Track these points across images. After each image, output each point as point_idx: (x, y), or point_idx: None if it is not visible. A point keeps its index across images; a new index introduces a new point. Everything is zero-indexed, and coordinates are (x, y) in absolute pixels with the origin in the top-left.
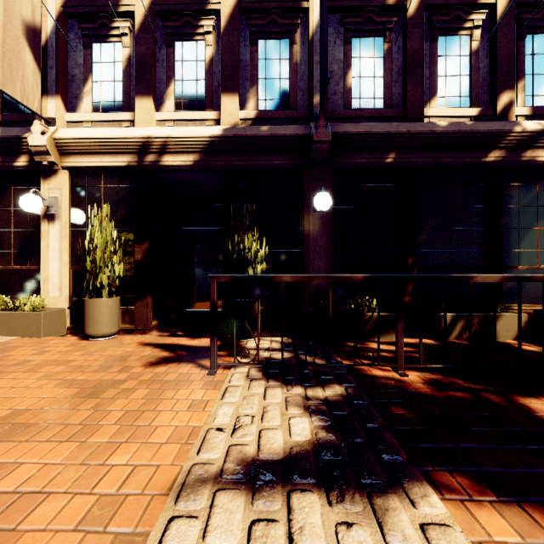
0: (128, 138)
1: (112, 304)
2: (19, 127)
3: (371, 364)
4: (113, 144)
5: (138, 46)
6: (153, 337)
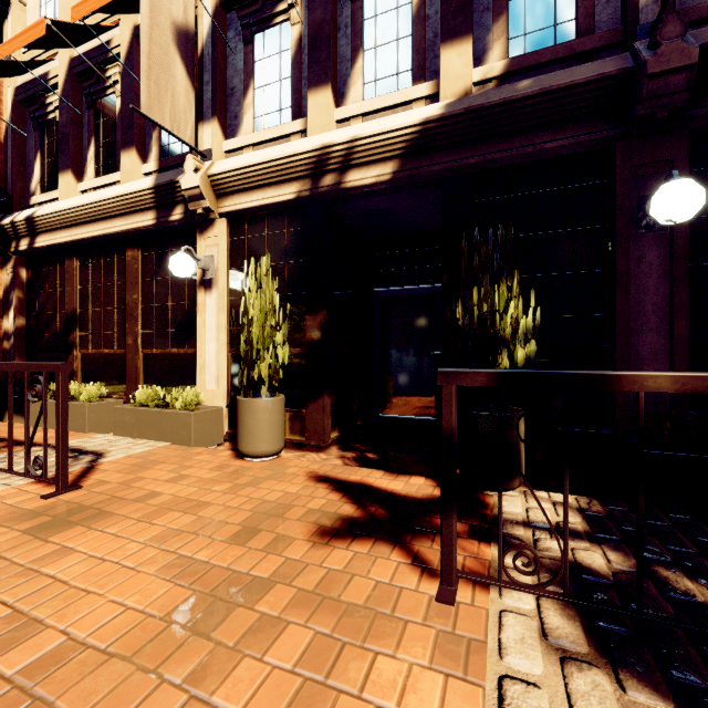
0: (297, 154)
1: (273, 408)
2: (174, 170)
3: None
4: (278, 168)
5: (310, 13)
6: (330, 464)
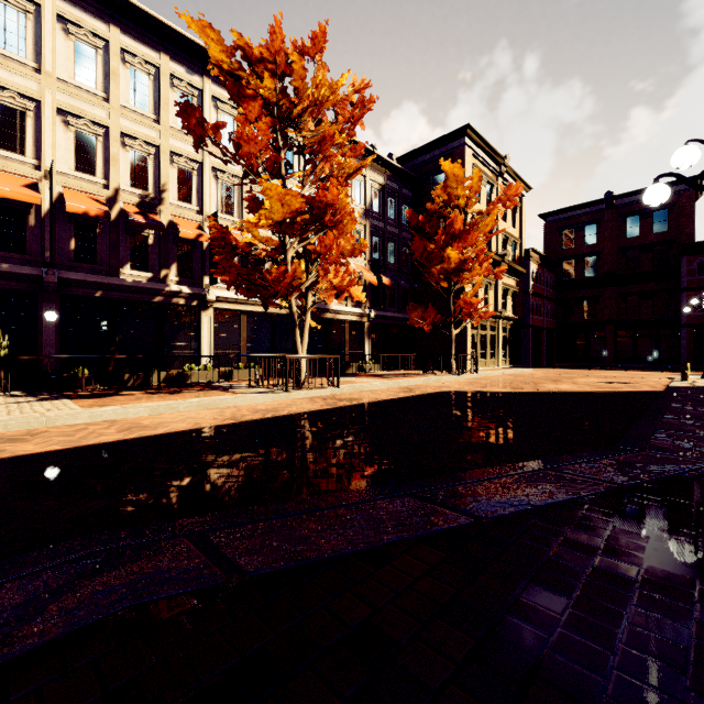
0: None
1: None
2: None
3: (70, 390)
4: None
5: None
6: None
